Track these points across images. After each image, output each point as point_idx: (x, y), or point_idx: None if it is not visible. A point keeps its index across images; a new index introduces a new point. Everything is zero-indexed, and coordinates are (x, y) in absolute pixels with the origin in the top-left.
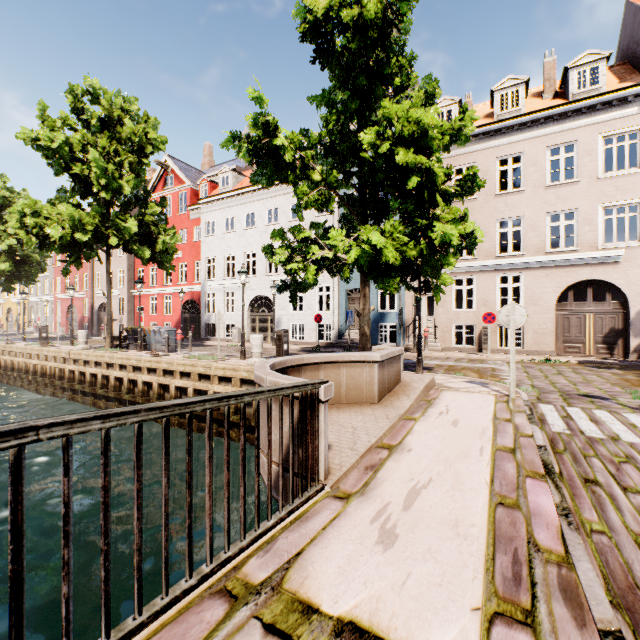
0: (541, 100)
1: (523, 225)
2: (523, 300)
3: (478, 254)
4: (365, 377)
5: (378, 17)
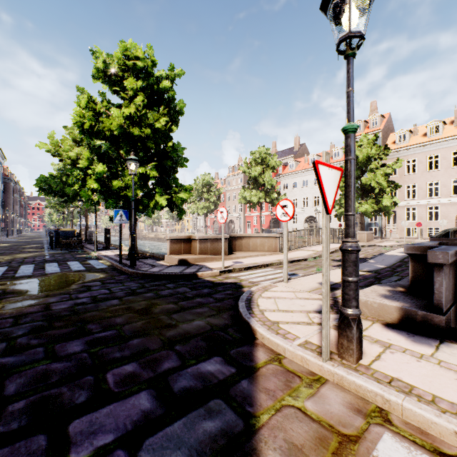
0: (452, 127)
1: (439, 185)
2: (439, 217)
3: (417, 197)
4: (363, 237)
5: (366, 155)
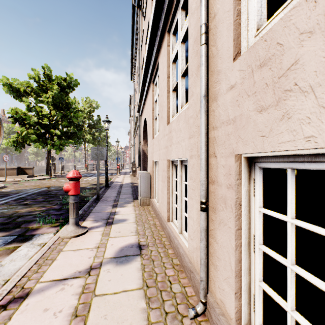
0: None
1: None
2: None
3: None
4: None
5: (6, 90)
